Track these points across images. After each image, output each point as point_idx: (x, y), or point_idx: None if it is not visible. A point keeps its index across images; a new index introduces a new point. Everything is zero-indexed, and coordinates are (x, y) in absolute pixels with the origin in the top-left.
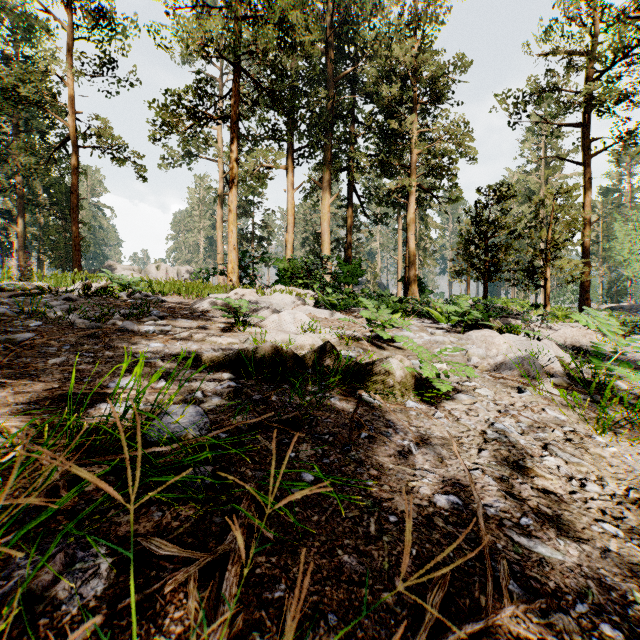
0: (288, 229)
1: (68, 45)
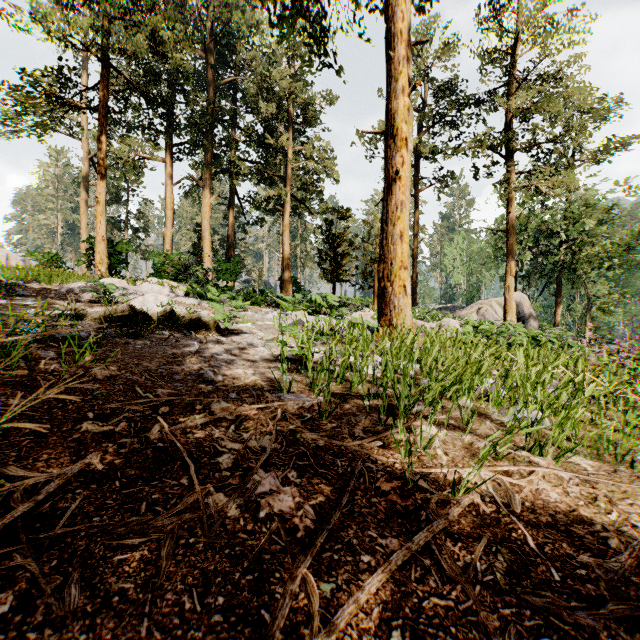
0: (166, 223)
1: None
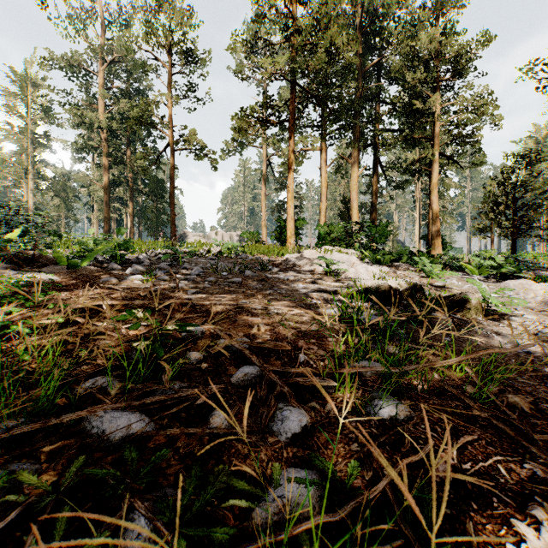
0: (322, 199)
1: (169, 80)
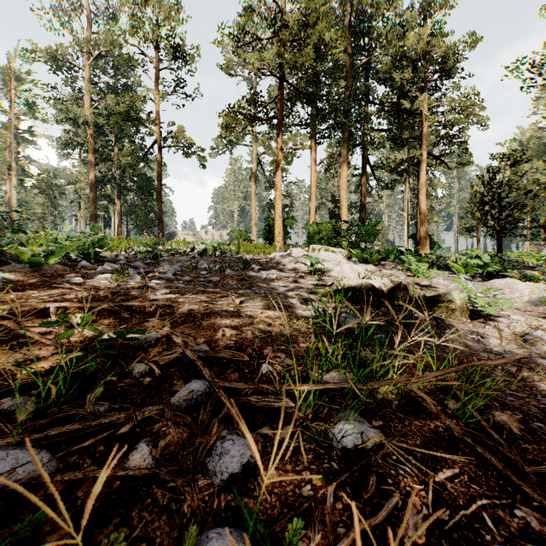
0: (311, 198)
1: (156, 76)
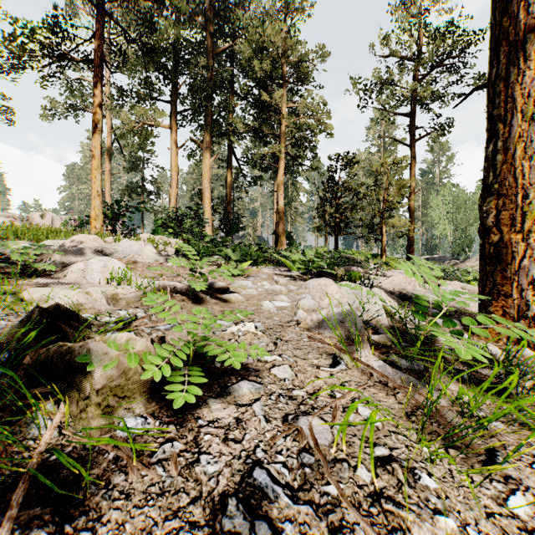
0: (172, 184)
1: None
